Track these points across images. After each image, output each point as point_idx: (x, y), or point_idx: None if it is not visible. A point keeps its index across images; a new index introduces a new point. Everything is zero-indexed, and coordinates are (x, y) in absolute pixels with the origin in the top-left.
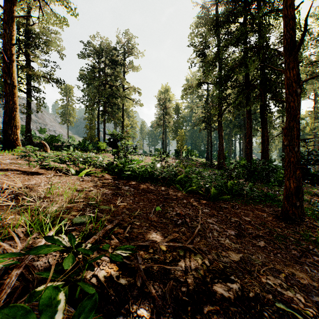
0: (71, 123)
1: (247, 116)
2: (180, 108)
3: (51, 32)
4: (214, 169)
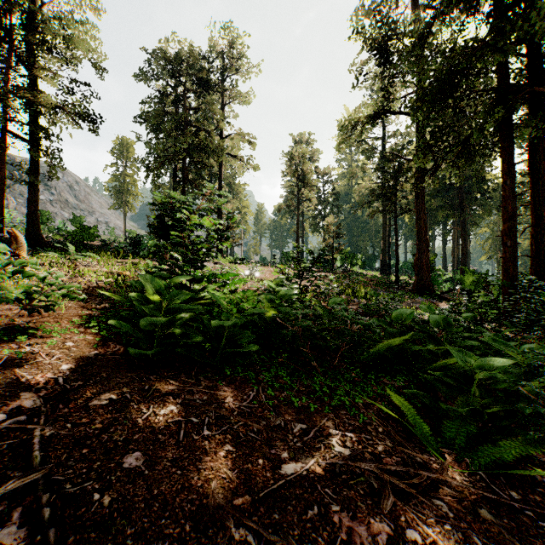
0: (130, 207)
1: (503, 170)
2: (329, 177)
3: (77, 22)
4: (410, 293)
